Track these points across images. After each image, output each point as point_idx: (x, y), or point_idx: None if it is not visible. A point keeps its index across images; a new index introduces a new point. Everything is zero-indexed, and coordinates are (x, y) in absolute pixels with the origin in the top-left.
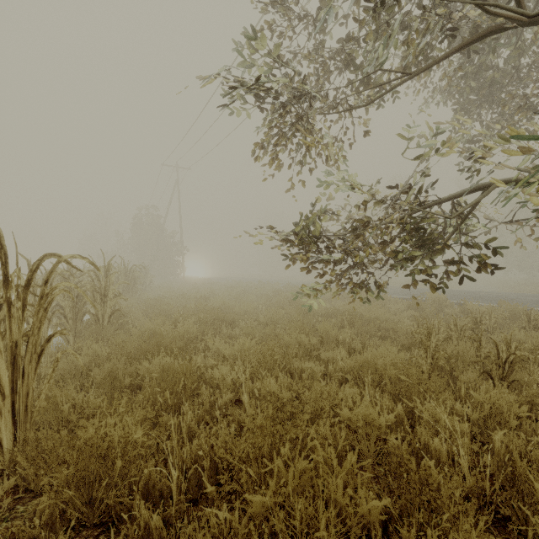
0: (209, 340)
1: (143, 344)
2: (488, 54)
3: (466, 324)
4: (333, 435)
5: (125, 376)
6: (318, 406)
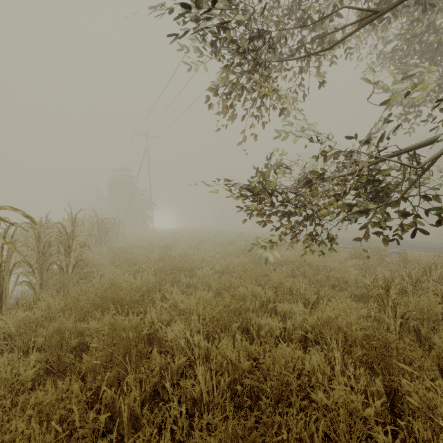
0: (158, 302)
1: (96, 299)
2: (437, 14)
3: (422, 276)
4: (309, 435)
5: (72, 336)
6: (283, 380)
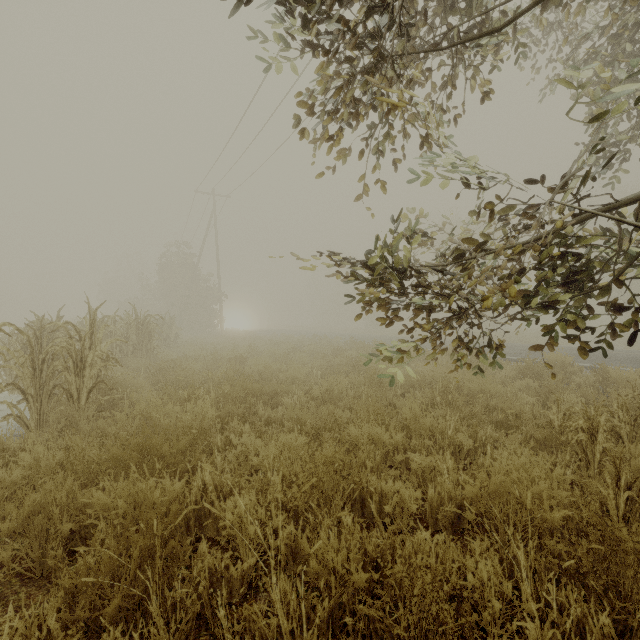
0: (205, 466)
1: (113, 449)
2: None
3: None
4: None
5: (64, 517)
6: (429, 611)
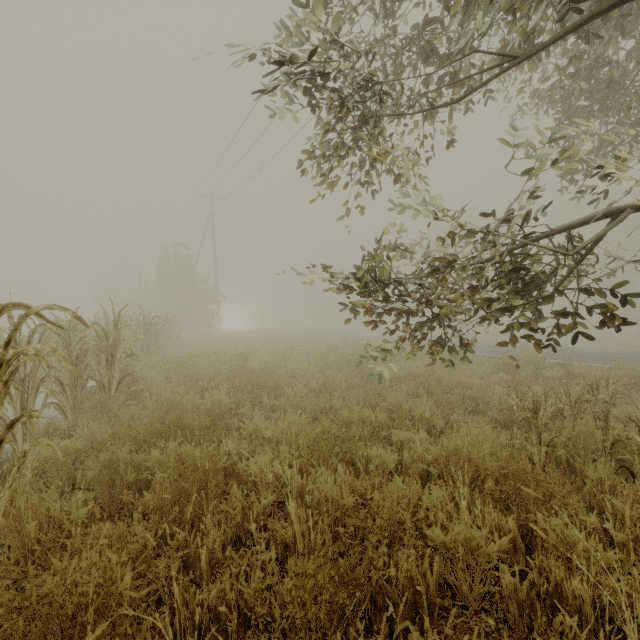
0: (241, 424)
1: (156, 424)
2: (607, 43)
3: (583, 395)
4: (422, 573)
5: (128, 469)
6: (395, 518)
